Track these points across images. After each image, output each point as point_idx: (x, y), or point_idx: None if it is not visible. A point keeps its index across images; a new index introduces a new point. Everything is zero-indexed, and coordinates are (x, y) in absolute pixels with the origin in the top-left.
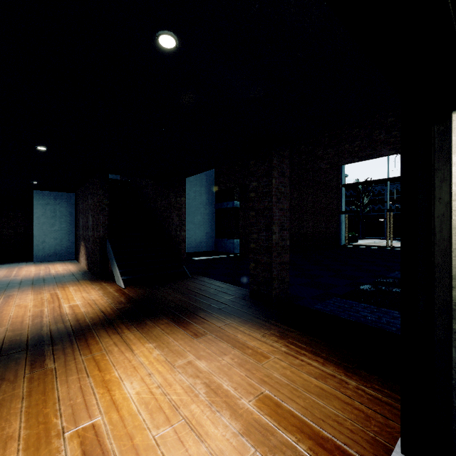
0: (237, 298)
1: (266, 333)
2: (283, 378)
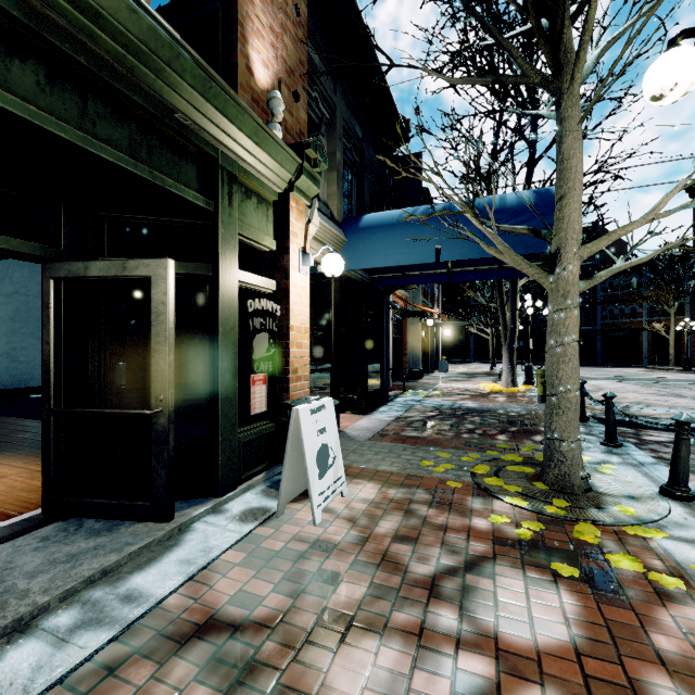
0: (39, 434)
1: (34, 460)
2: (5, 488)
